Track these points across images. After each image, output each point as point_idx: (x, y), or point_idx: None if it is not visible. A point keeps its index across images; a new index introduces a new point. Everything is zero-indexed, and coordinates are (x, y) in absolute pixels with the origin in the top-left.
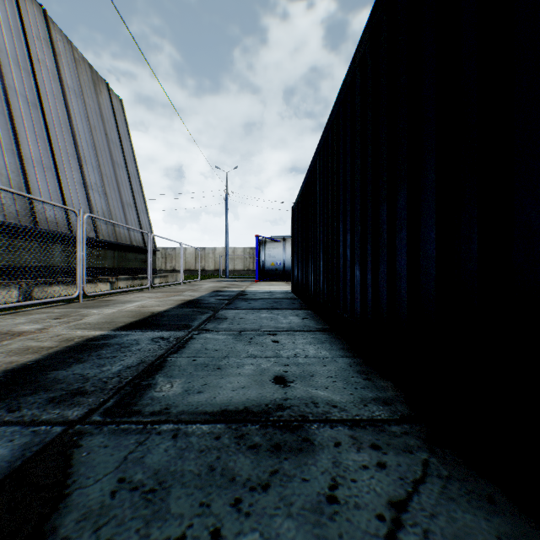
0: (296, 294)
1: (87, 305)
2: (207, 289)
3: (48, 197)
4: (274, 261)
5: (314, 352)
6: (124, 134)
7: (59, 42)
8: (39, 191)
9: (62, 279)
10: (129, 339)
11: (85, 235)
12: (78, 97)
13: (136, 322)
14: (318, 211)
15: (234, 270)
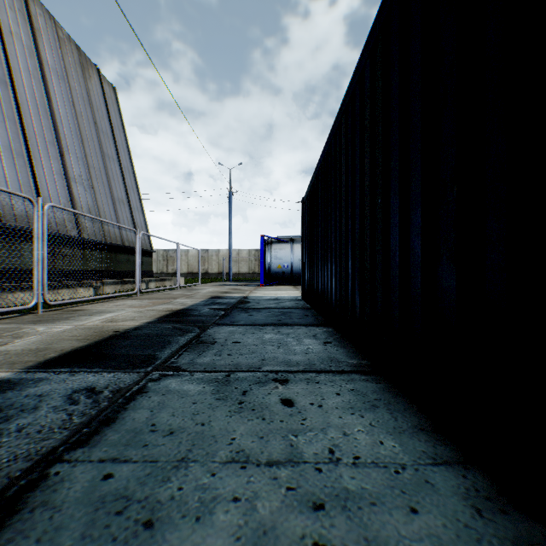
0: (308, 301)
1: (43, 317)
2: (205, 295)
3: (17, 188)
4: (281, 263)
5: (367, 441)
6: (117, 125)
7: (39, 17)
8: (5, 181)
9: (11, 285)
10: (32, 394)
11: (46, 230)
12: (61, 79)
13: (78, 350)
14: (343, 191)
15: (238, 273)
